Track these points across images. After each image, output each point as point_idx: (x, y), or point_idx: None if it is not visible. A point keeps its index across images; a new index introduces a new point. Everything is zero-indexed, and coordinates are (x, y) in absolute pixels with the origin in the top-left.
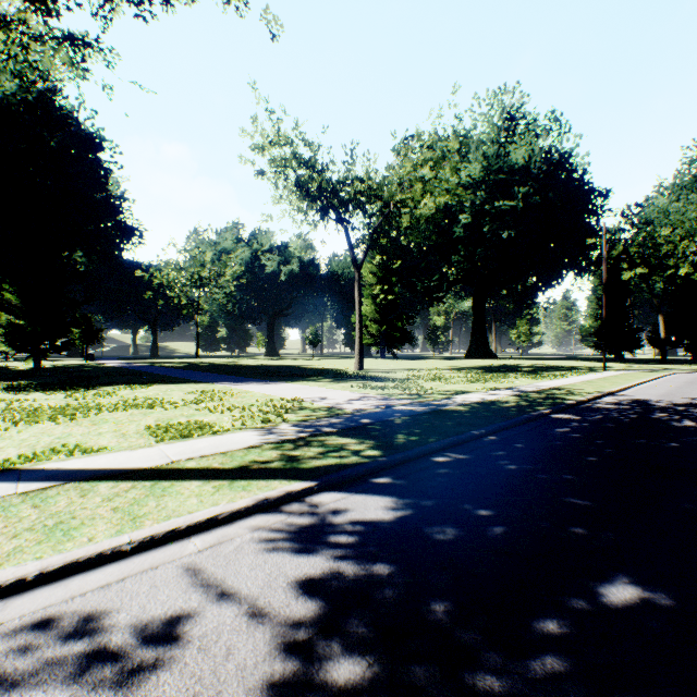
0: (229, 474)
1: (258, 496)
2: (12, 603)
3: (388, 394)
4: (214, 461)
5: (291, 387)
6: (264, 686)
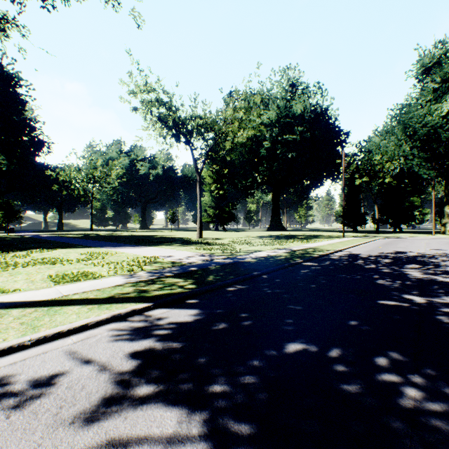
0: (99, 301)
1: (115, 312)
2: None
3: (213, 253)
4: (91, 294)
5: (152, 249)
6: (100, 399)
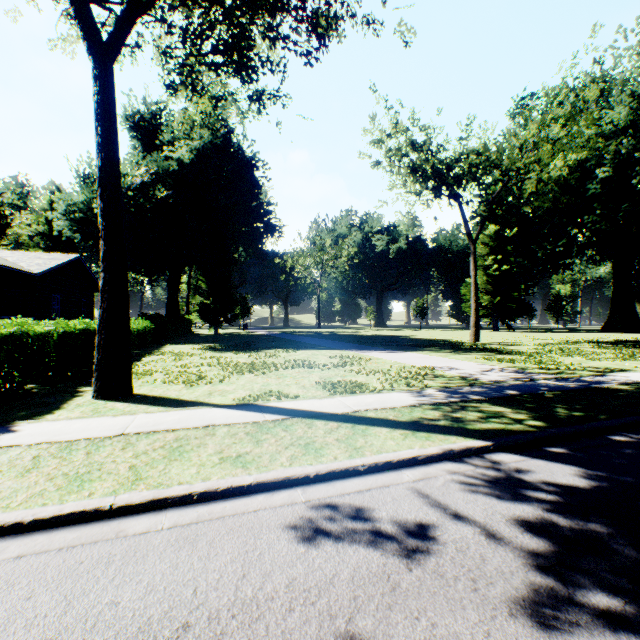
0: (406, 425)
1: (443, 446)
2: (307, 490)
3: (520, 368)
4: (387, 414)
5: (414, 356)
6: (527, 589)
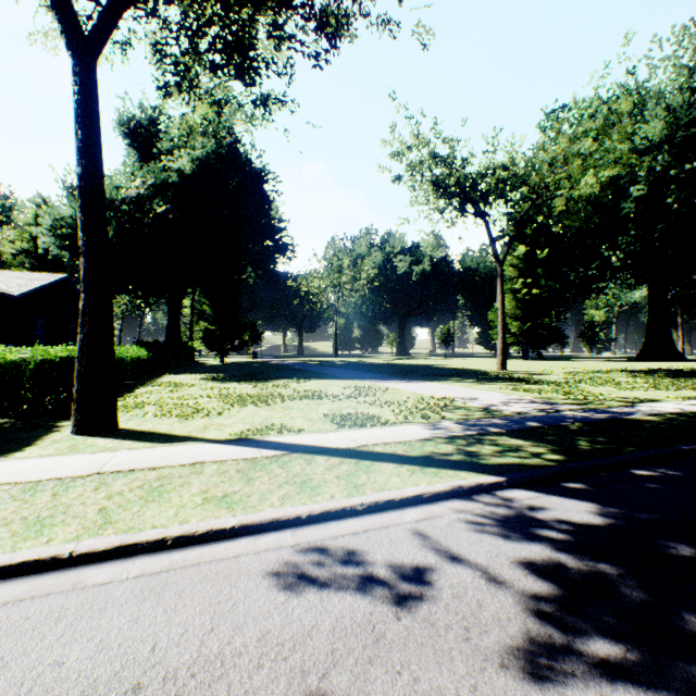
0: (415, 461)
1: (452, 482)
2: (297, 532)
3: (546, 398)
4: (396, 448)
5: (435, 386)
6: (523, 637)
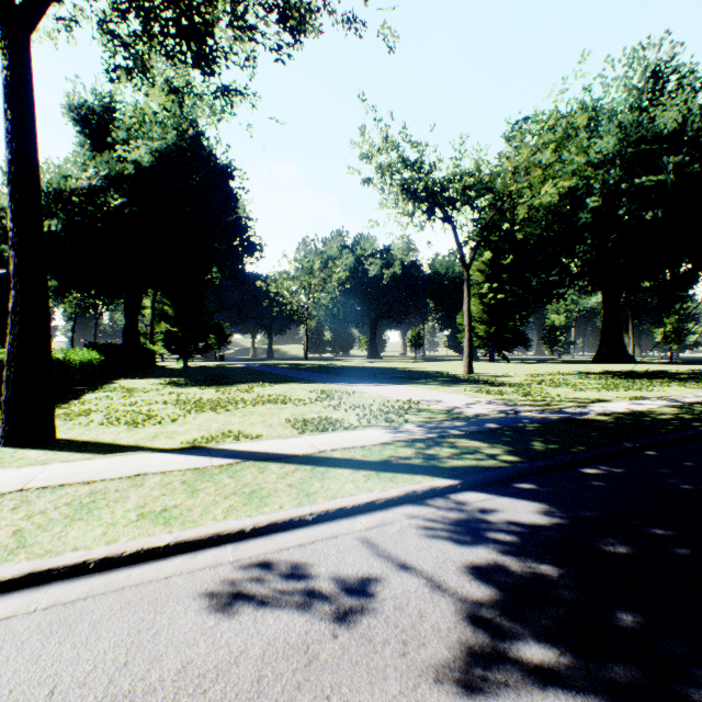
0: (372, 466)
1: (406, 487)
2: (240, 547)
3: (508, 400)
4: (355, 453)
5: (402, 389)
6: (461, 648)
